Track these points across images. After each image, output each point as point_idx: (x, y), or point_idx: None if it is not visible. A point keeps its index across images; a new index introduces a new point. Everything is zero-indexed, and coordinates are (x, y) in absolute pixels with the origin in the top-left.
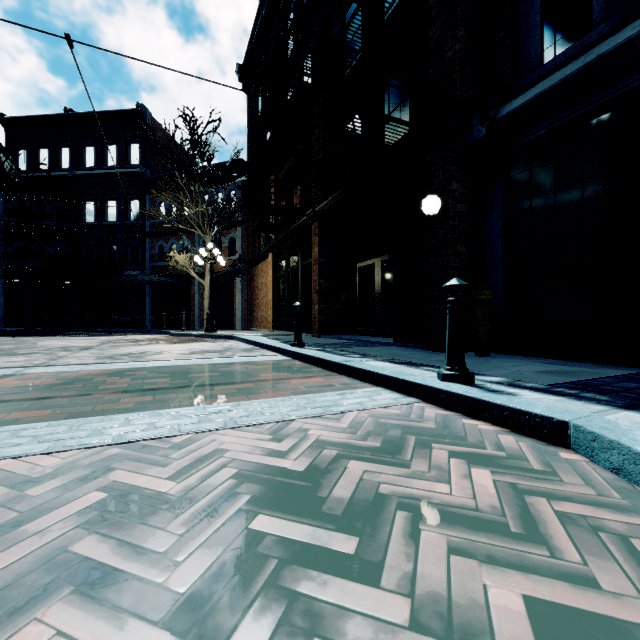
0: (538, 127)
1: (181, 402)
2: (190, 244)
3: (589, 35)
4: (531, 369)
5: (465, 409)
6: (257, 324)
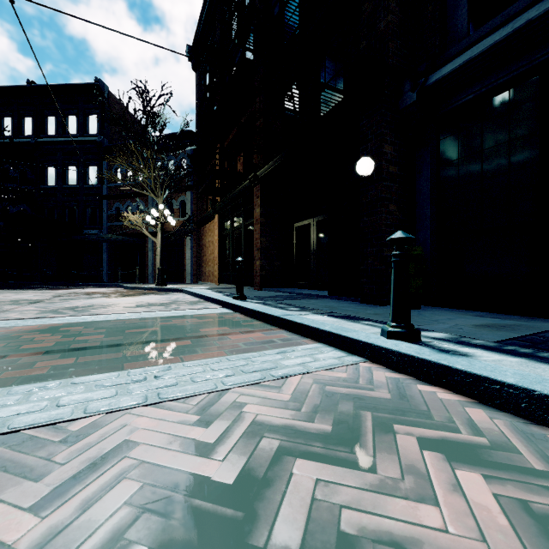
0: (466, 92)
1: (104, 366)
2: (144, 206)
3: (515, 4)
4: (467, 323)
5: (418, 372)
6: (205, 278)
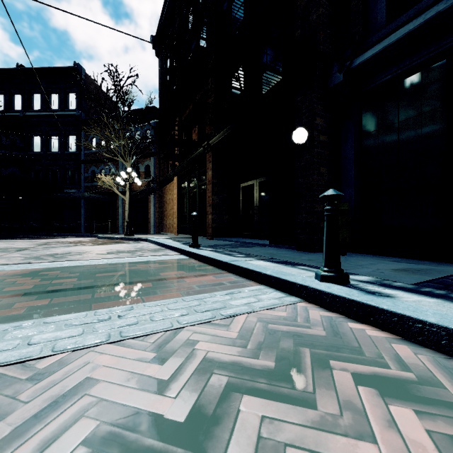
0: (385, 73)
1: (75, 306)
2: (115, 169)
3: None
4: (387, 267)
5: (348, 311)
6: (166, 229)
